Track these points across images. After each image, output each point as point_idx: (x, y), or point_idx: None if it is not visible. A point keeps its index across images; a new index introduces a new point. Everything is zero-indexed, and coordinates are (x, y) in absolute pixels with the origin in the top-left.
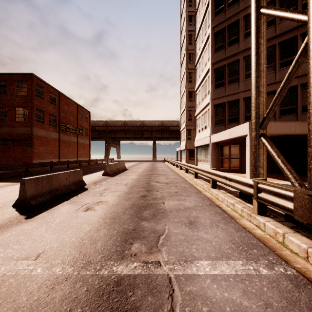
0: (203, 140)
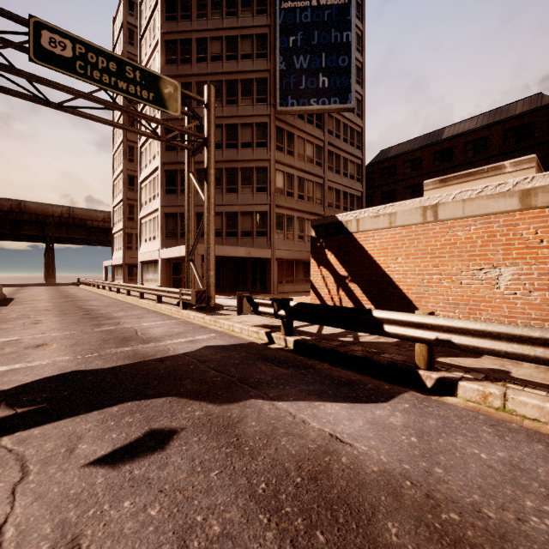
0: (151, 253)
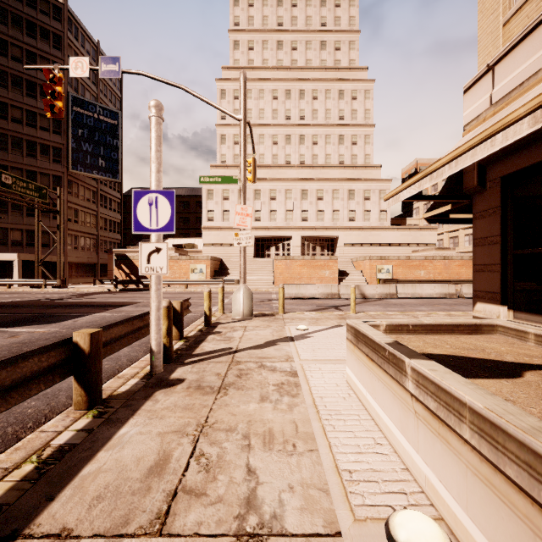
0: None
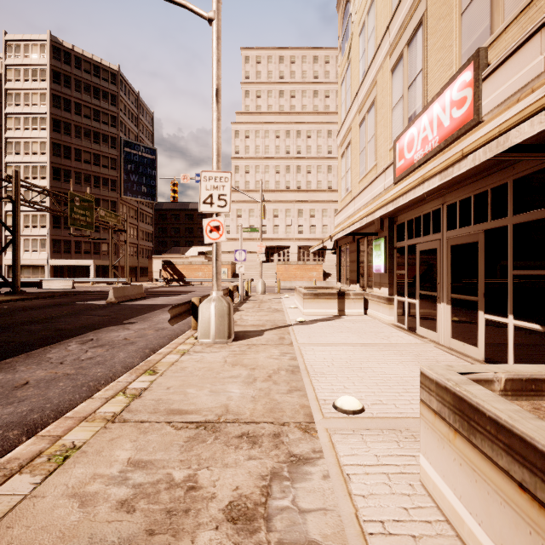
0: (33, 261)
